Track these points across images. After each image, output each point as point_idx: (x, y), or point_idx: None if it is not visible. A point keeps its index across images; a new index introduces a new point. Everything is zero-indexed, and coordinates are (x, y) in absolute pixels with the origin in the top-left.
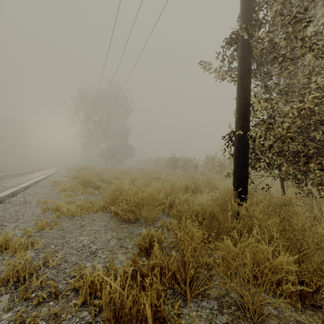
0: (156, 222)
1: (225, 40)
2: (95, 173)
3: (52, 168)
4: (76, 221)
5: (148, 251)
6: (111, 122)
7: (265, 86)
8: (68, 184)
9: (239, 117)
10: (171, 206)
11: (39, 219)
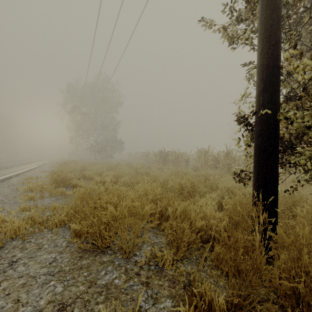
0: (139, 250)
1: None
2: (76, 168)
3: (38, 163)
4: (10, 251)
5: None
6: (100, 116)
7: None
8: (38, 181)
9: (265, 87)
10: (162, 216)
11: None
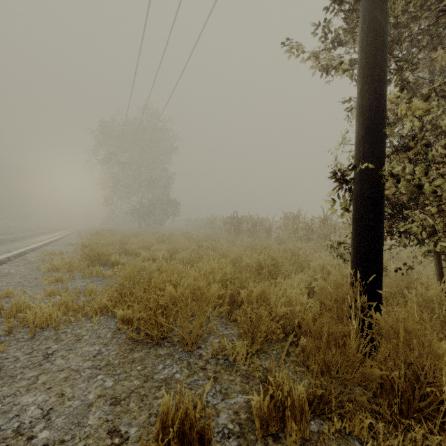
0: (203, 343)
1: None
2: (115, 240)
3: (59, 232)
4: (42, 342)
5: None
6: (146, 166)
7: (405, 84)
8: (65, 258)
9: (366, 135)
10: (234, 303)
11: None
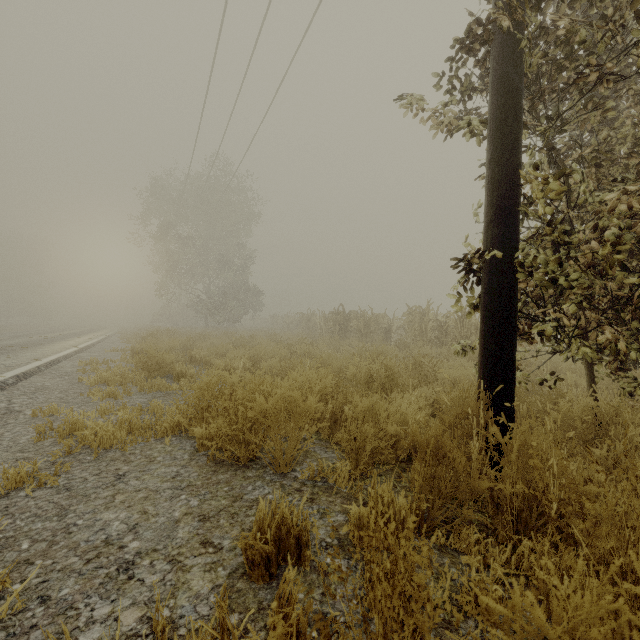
0: (299, 465)
1: (460, 40)
2: (177, 344)
3: (95, 334)
4: (109, 463)
5: (271, 565)
6: (215, 241)
7: (549, 149)
8: (115, 368)
9: (495, 216)
10: (336, 422)
11: (22, 459)
